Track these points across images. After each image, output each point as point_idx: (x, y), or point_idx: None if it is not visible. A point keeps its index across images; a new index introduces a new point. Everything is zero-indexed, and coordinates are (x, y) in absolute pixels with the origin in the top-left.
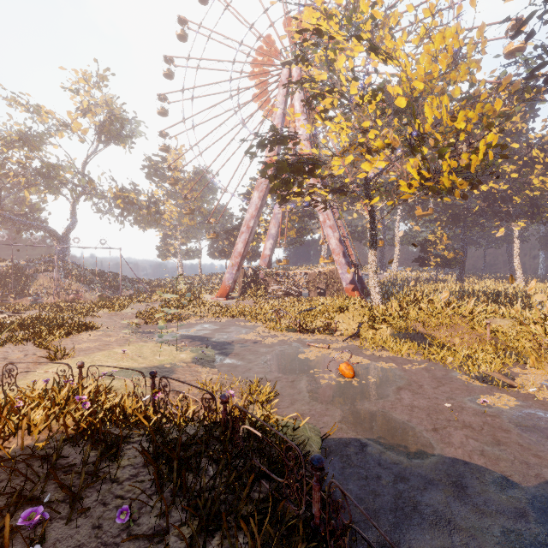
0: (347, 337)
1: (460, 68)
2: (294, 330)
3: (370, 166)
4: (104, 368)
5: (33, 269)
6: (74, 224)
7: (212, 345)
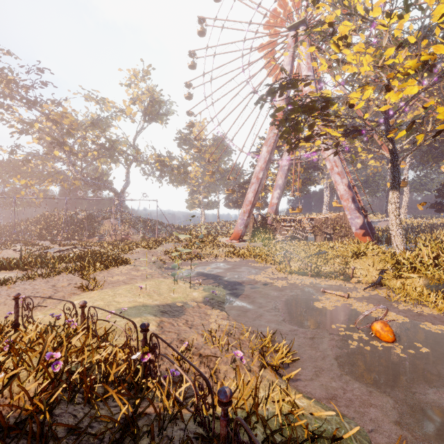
0: (368, 286)
1: None
2: (304, 273)
3: (396, 95)
4: (121, 303)
5: (101, 217)
6: (128, 184)
7: (224, 284)
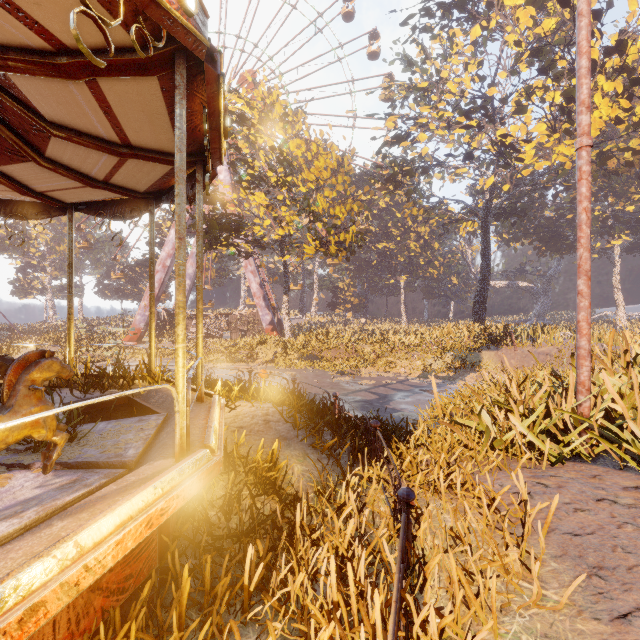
0: (265, 362)
1: (338, 177)
2: (221, 361)
3: (282, 232)
4: None
5: None
6: None
7: None
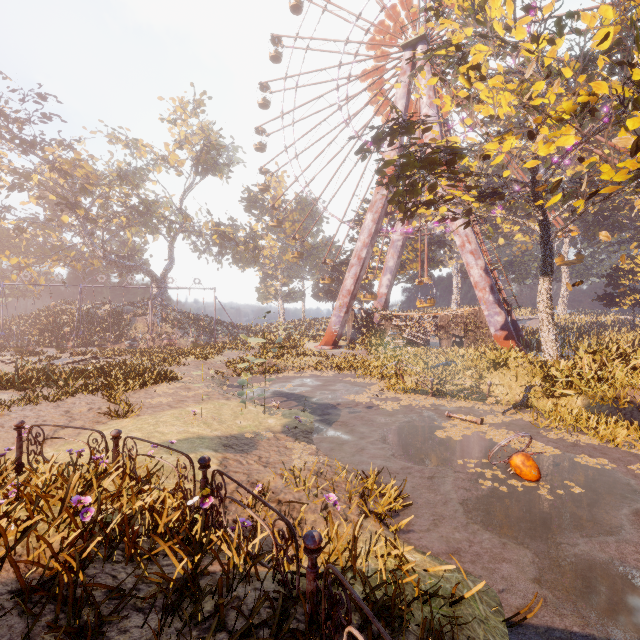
0: (509, 408)
1: None
2: (423, 391)
3: (546, 147)
4: (166, 435)
5: (132, 312)
6: (172, 265)
7: (311, 408)
